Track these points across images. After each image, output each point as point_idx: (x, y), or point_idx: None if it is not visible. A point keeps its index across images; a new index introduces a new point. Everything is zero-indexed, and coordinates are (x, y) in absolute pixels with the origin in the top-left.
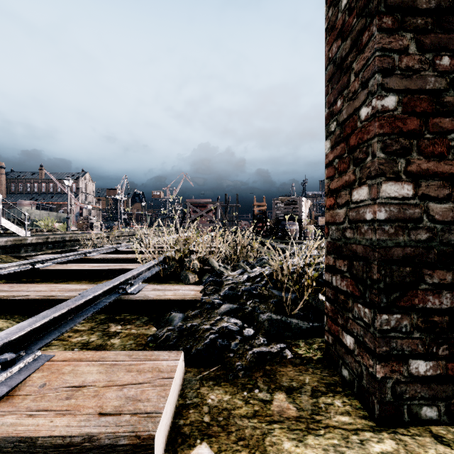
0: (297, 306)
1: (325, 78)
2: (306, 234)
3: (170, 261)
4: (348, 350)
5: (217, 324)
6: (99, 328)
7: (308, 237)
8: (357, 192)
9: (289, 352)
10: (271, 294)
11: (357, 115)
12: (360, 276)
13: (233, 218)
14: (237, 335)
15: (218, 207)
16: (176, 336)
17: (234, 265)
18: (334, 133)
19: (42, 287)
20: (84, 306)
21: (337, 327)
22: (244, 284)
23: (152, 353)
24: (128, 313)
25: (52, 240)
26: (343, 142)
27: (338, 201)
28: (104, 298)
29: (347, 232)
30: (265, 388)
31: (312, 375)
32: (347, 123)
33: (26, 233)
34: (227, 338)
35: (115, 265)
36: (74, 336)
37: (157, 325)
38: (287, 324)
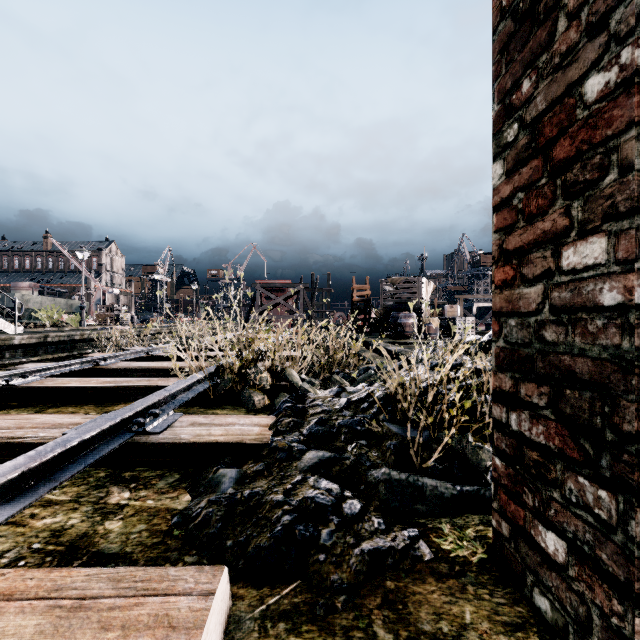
0: (432, 454)
1: (493, 49)
2: (428, 330)
3: (225, 373)
4: (551, 561)
5: (296, 492)
6: (91, 496)
7: (430, 335)
8: (576, 251)
9: (427, 548)
10: (386, 432)
11: (574, 96)
12: (583, 420)
13: (323, 308)
14: (333, 514)
15: (302, 292)
16: (223, 517)
17: (325, 378)
18: (514, 145)
19: (5, 421)
20: (59, 460)
21: (521, 509)
22: (341, 414)
23: (162, 573)
24: (145, 466)
25: (53, 339)
26: (537, 158)
27: (523, 272)
28: (104, 442)
29: (547, 330)
30: (389, 639)
31: (475, 603)
32: (549, 117)
33: (16, 330)
34: (313, 520)
35: (139, 380)
36: (40, 515)
37: (193, 490)
38: (418, 489)
